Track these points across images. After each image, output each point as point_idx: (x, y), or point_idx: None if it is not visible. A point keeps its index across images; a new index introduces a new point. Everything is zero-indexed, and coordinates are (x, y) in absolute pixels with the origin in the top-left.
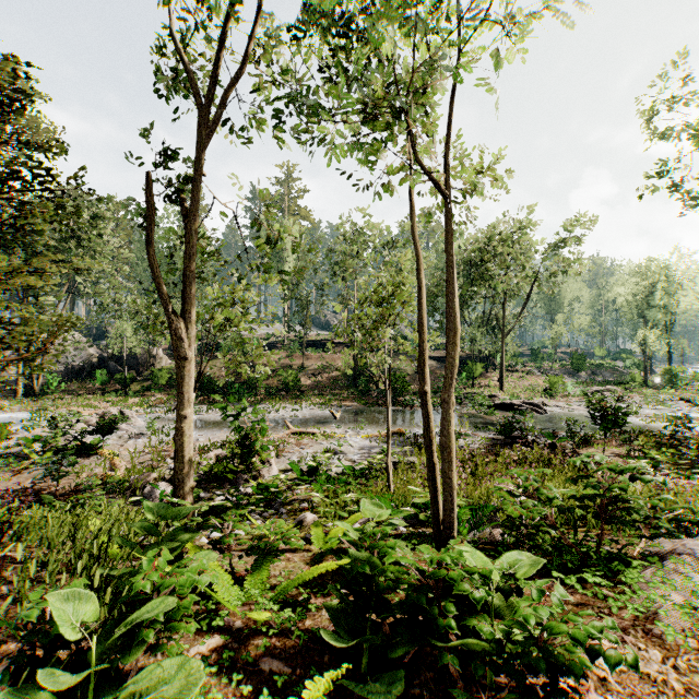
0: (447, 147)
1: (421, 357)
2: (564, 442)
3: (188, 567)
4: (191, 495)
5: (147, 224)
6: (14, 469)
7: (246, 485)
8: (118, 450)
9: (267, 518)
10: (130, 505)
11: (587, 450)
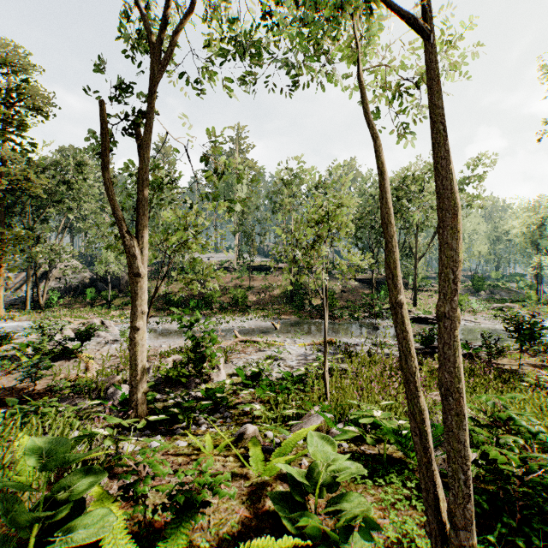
0: None
1: (389, 256)
2: (478, 352)
3: None
4: (144, 399)
5: (102, 150)
6: (7, 369)
7: (195, 389)
8: (94, 354)
9: (212, 422)
10: (94, 405)
11: (501, 360)
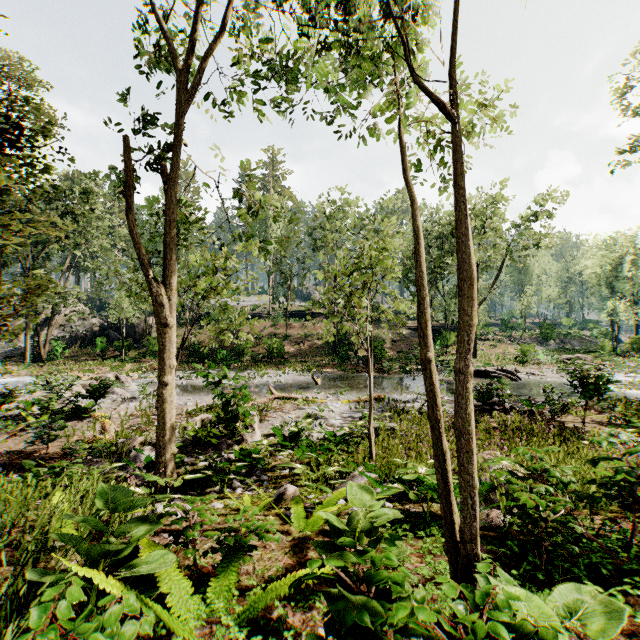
0: (453, 62)
1: (421, 317)
2: (541, 409)
3: (105, 613)
4: (173, 461)
5: (128, 189)
6: (12, 431)
7: (228, 451)
8: (111, 413)
9: (248, 485)
10: (115, 469)
11: (565, 417)
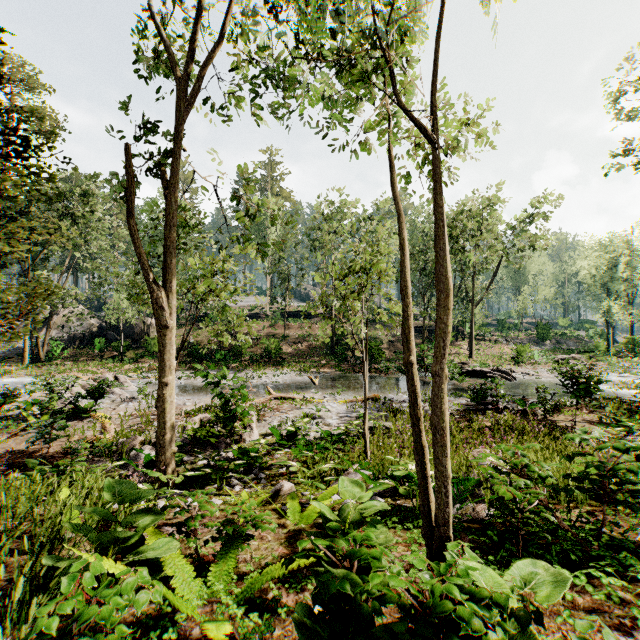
0: (434, 89)
1: (405, 324)
2: (534, 409)
3: (122, 583)
4: (173, 460)
5: (129, 195)
6: (13, 431)
7: (227, 450)
8: (110, 413)
9: (246, 483)
10: (116, 467)
11: (557, 417)
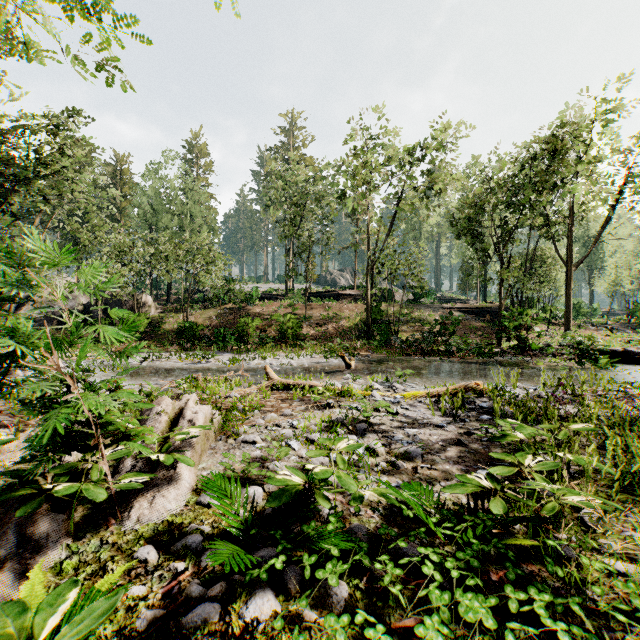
0: None
1: None
2: None
3: None
4: None
5: None
6: None
7: None
8: None
9: None
10: None
11: None
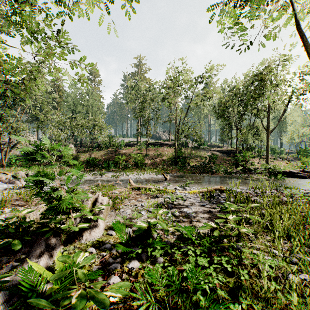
0: None
1: None
2: None
3: None
4: None
5: None
6: None
7: None
8: None
9: None
10: None
11: None
